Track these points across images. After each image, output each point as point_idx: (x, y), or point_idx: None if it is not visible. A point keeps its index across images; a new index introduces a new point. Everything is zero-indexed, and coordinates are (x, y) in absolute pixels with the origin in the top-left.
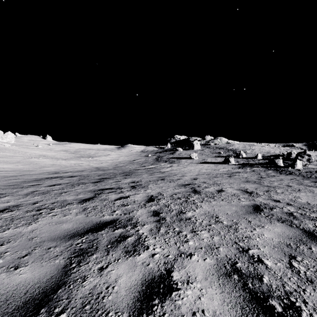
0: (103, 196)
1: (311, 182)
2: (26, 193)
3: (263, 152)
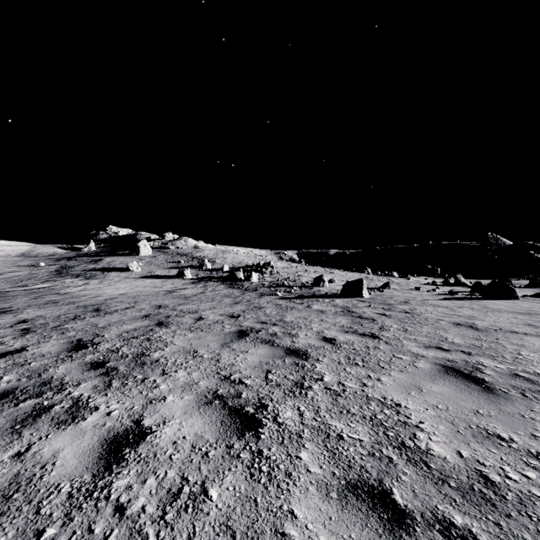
0: None
1: (241, 294)
2: None
3: (235, 262)
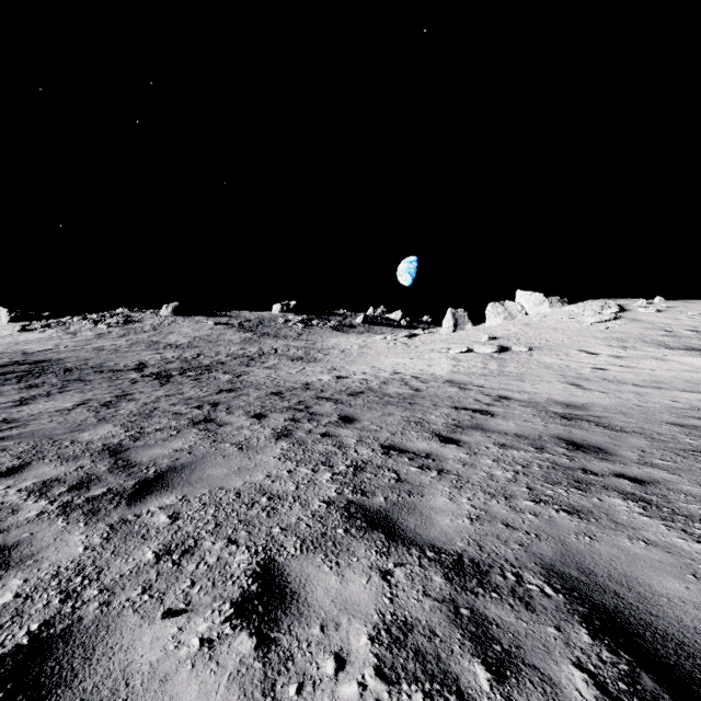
0: (386, 561)
1: None
2: (591, 468)
3: None
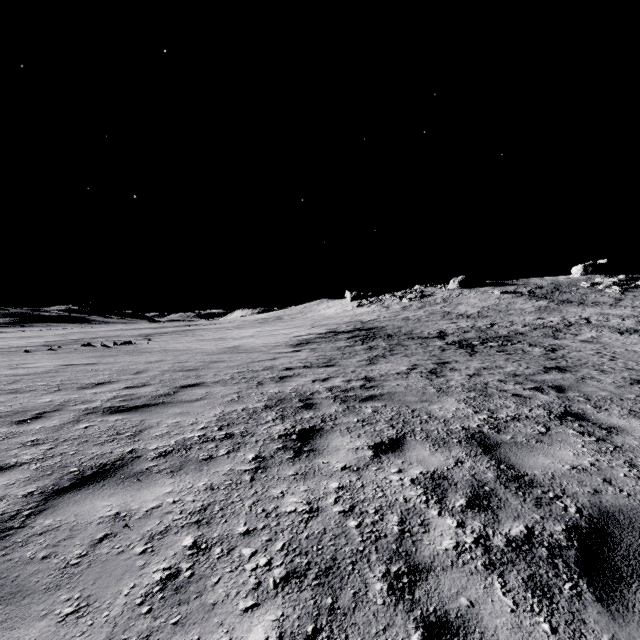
0: None
1: None
2: None
3: None
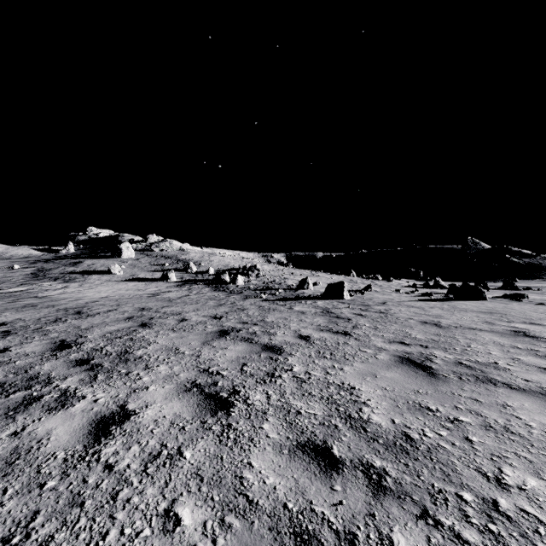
0: None
1: (225, 296)
2: None
3: (222, 265)
